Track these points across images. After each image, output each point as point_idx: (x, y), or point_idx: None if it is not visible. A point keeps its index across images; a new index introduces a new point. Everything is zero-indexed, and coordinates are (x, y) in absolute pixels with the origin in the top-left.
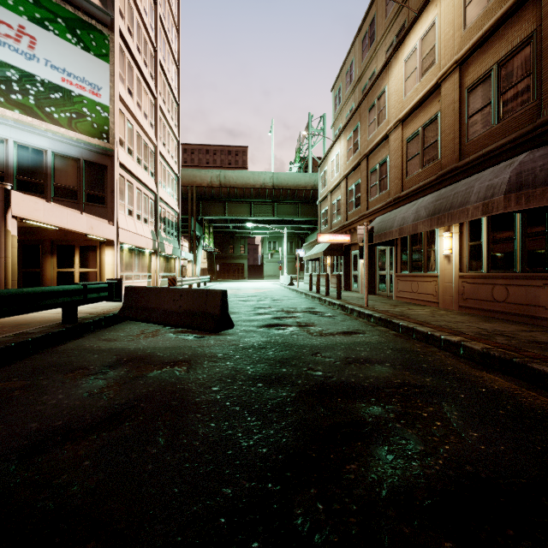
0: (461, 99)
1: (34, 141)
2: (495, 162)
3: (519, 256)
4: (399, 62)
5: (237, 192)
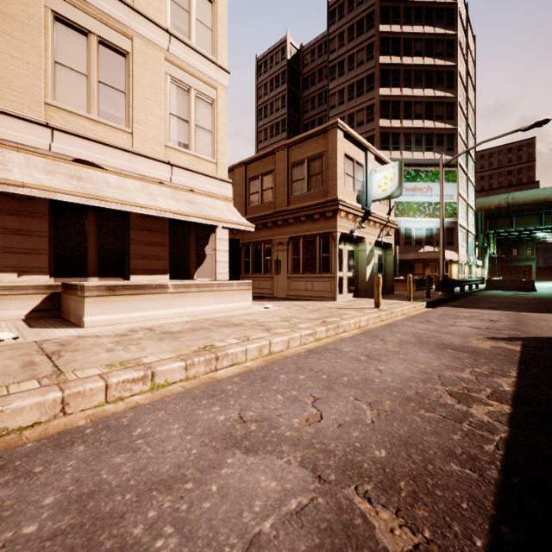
0: None
1: (430, 226)
2: None
3: None
4: None
5: (525, 208)
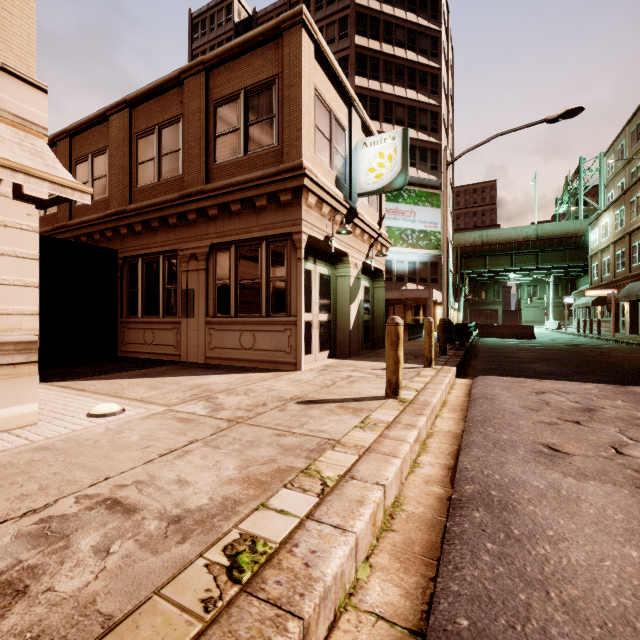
0: None
1: (413, 258)
2: None
3: None
4: None
5: (498, 247)
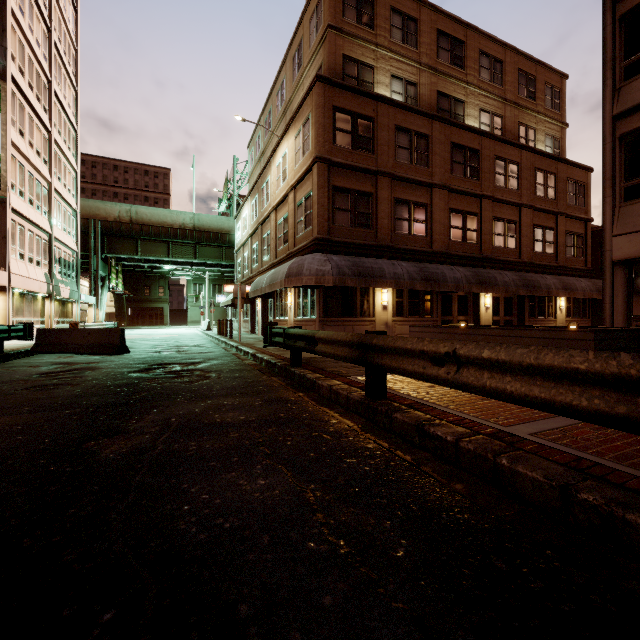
0: (295, 209)
1: None
2: (301, 255)
3: (309, 309)
4: (274, 164)
5: (152, 230)
